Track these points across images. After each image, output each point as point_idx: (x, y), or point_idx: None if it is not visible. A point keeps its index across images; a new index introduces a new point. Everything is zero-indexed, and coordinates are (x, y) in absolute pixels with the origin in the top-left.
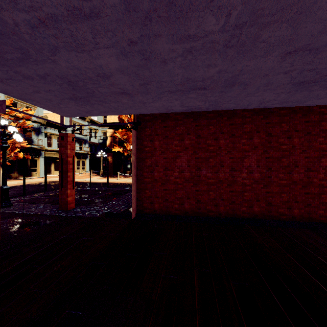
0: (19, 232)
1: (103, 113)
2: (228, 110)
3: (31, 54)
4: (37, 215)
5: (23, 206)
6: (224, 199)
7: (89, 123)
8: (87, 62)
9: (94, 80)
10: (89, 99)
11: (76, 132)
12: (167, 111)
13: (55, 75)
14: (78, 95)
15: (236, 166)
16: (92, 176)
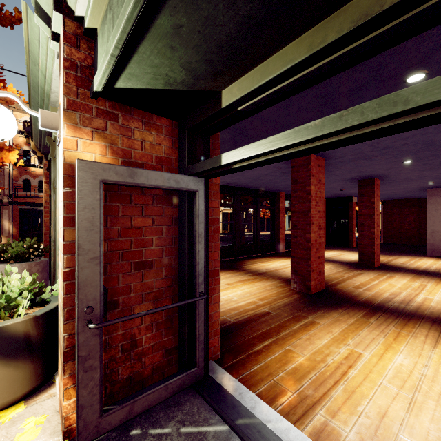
0: None
1: None
2: None
3: None
4: None
5: None
6: None
7: None
8: None
9: None
10: None
11: None
12: (400, 199)
13: None
14: None
15: None
16: None
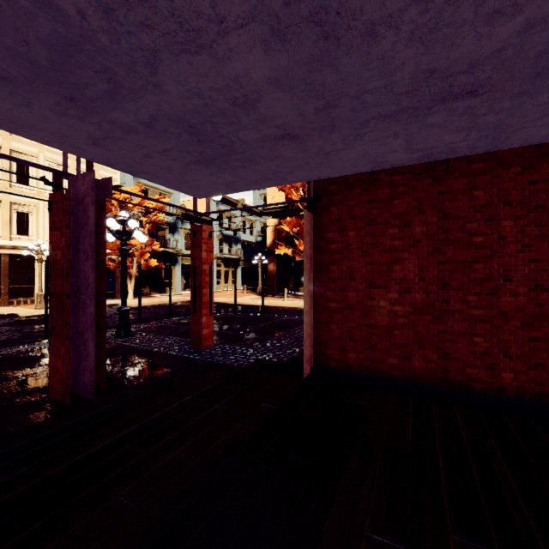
0: (132, 380)
1: (253, 185)
2: (523, 150)
3: (122, 80)
4: (160, 354)
5: (146, 338)
6: (513, 356)
7: (242, 211)
8: (211, 75)
9: (230, 116)
10: (227, 160)
11: (223, 226)
12: (374, 166)
13: (166, 117)
14: (208, 153)
15: (548, 281)
16: (245, 294)
